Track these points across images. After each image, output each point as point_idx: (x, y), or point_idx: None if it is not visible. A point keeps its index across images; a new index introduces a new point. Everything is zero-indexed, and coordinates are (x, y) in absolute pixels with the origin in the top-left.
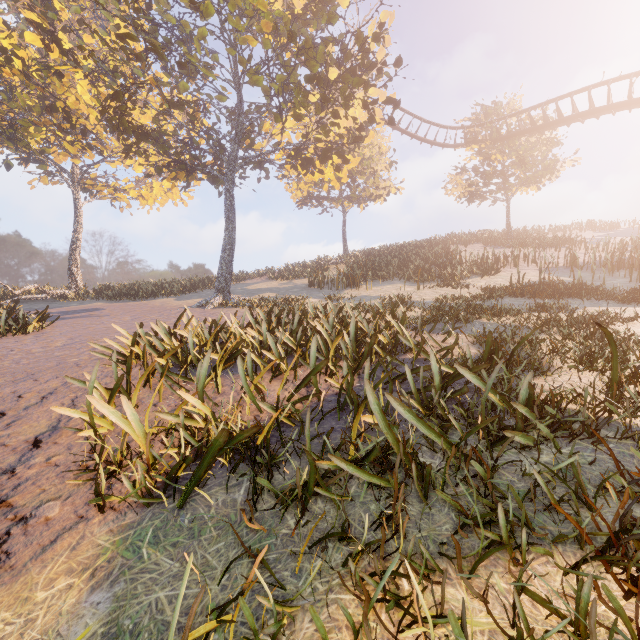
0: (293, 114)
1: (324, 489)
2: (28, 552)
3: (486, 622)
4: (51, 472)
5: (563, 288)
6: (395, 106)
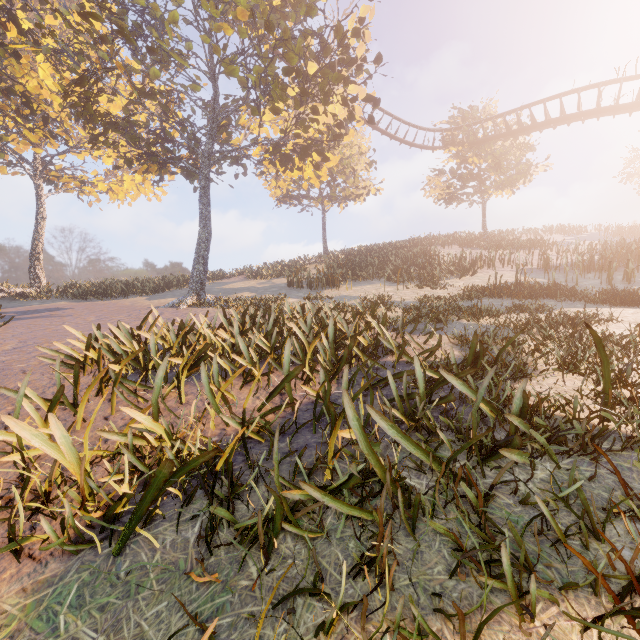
0: (271, 108)
1: (294, 526)
2: None
3: None
4: None
5: (539, 289)
6: (375, 104)
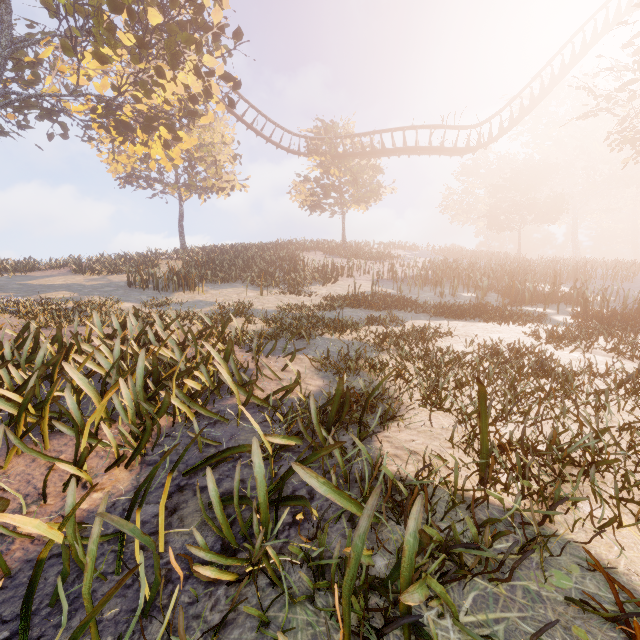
0: (94, 50)
1: None
2: None
3: None
4: None
5: (391, 300)
6: (235, 85)
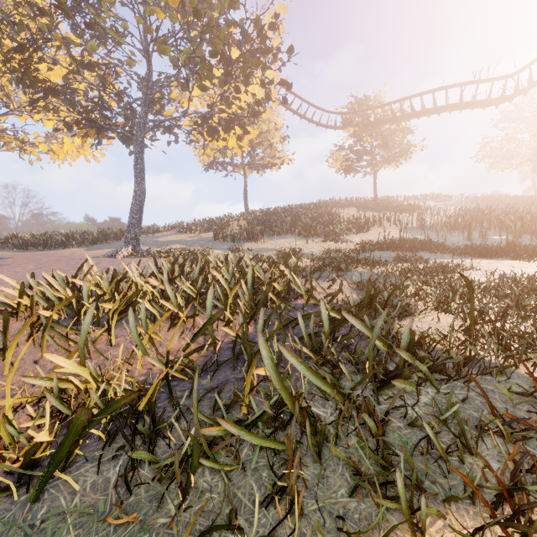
0: (199, 85)
1: (211, 461)
2: None
3: None
4: None
5: (417, 244)
6: (288, 87)
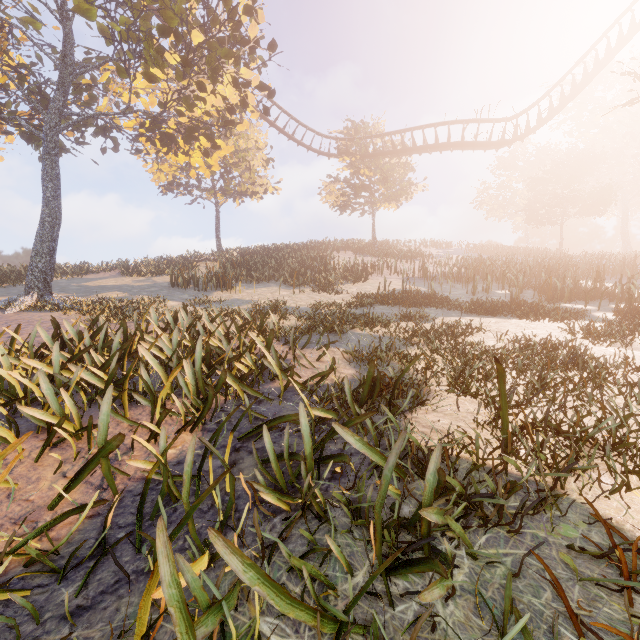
0: (144, 71)
1: None
2: None
3: None
4: None
5: (422, 298)
6: (270, 94)
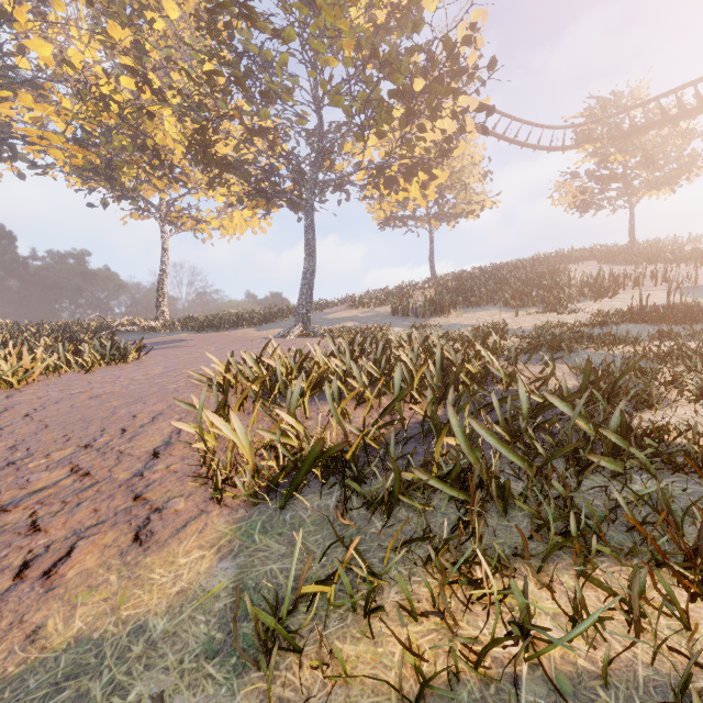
0: (375, 132)
1: (408, 498)
2: (167, 532)
3: (551, 607)
4: (172, 477)
5: (698, 312)
6: (489, 113)
